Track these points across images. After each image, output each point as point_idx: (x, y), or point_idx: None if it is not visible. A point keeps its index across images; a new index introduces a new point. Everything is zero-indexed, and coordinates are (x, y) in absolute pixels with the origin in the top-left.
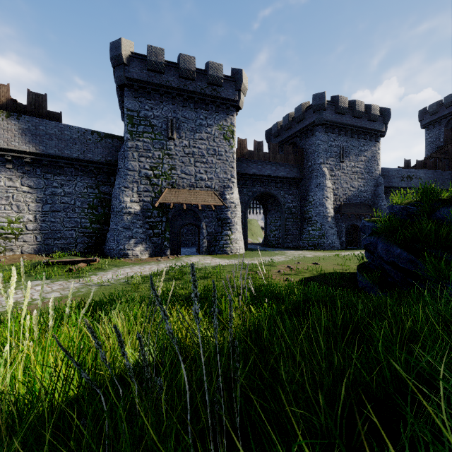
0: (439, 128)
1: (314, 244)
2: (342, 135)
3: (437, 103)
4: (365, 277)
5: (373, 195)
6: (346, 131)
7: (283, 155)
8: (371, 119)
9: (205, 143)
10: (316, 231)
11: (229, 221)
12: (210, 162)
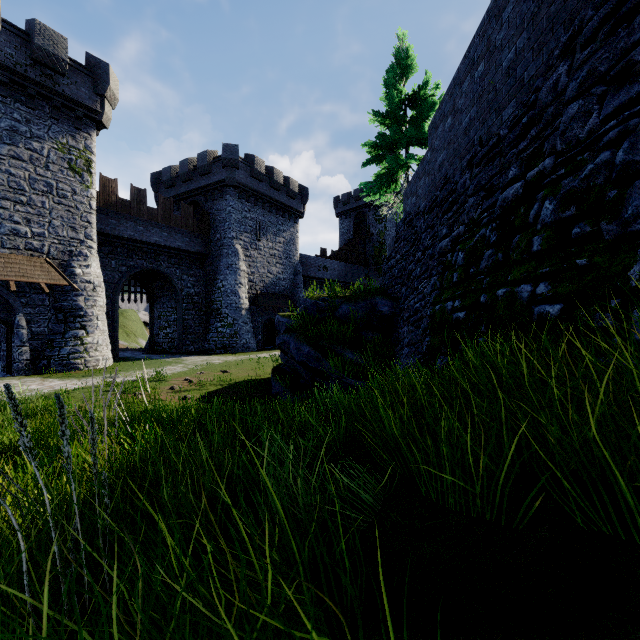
0: (350, 220)
1: (225, 346)
2: (258, 206)
3: (348, 194)
4: (279, 382)
5: (293, 285)
6: (263, 203)
7: (180, 216)
8: (290, 195)
9: (25, 166)
10: (226, 328)
11: (82, 313)
12: (37, 205)
